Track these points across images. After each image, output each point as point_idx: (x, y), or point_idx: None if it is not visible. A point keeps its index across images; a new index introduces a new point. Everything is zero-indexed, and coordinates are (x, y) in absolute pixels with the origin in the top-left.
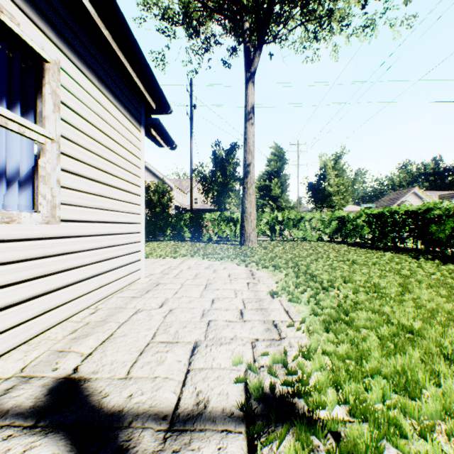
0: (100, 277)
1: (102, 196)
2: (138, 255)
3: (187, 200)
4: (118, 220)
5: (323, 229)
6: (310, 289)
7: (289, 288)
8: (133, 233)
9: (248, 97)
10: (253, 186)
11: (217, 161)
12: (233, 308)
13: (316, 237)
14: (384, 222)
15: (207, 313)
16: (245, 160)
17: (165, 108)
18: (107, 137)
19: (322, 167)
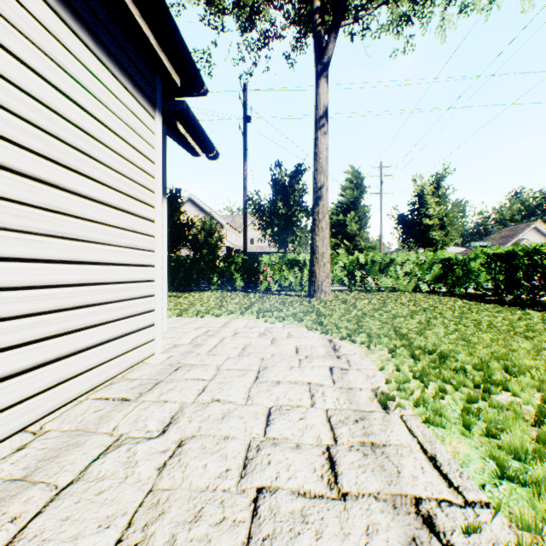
0: (57, 365)
1: (63, 214)
2: (150, 316)
3: (241, 240)
4: (105, 260)
5: (421, 275)
6: (452, 387)
7: (409, 382)
8: (139, 281)
9: (320, 97)
10: (326, 217)
11: (277, 187)
12: (310, 443)
13: (412, 287)
14: (516, 265)
15: (255, 457)
16: (315, 182)
17: (195, 82)
18: (77, 108)
19: (417, 193)
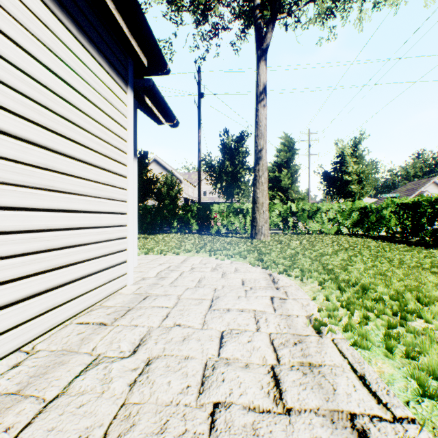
0: (47, 296)
1: (52, 171)
2: (123, 255)
3: (196, 192)
4: (86, 209)
5: (342, 221)
6: (374, 315)
7: (337, 310)
8: (114, 226)
9: (260, 77)
10: (265, 173)
11: (225, 150)
12: (257, 363)
13: (334, 230)
14: (421, 213)
15: (211, 375)
16: (256, 146)
17: (160, 63)
18: (63, 83)
19: (338, 154)
